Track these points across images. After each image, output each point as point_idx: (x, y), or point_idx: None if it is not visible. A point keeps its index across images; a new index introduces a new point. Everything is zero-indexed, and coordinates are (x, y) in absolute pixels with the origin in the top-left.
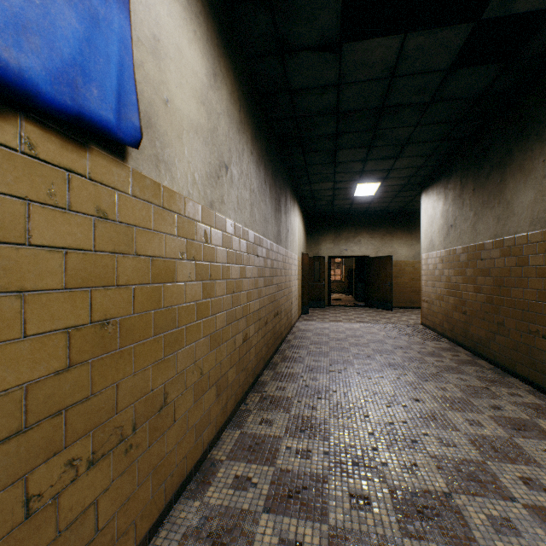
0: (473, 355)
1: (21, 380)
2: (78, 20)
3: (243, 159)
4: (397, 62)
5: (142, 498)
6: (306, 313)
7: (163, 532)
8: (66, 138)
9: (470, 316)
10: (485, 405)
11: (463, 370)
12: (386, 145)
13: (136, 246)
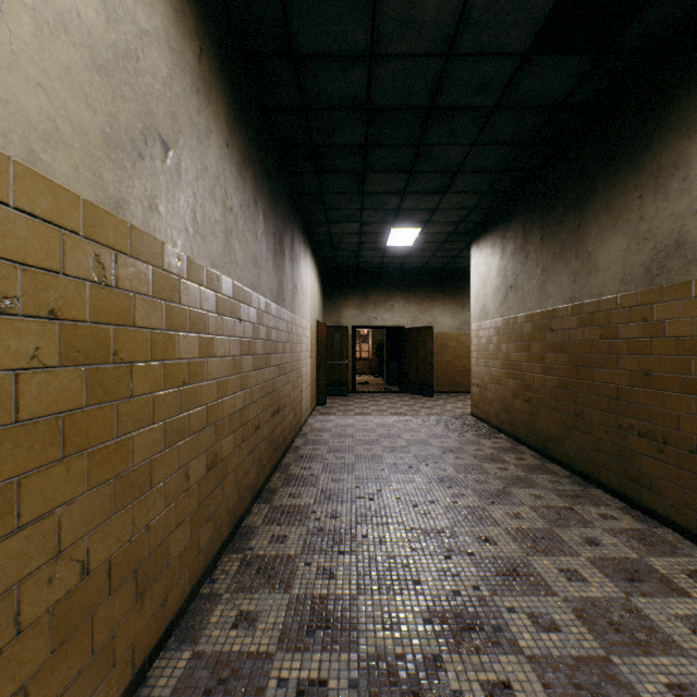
0: (540, 456)
1: None
2: None
3: (208, 148)
4: (457, 28)
5: None
6: (323, 404)
7: None
8: None
9: (537, 406)
10: (578, 540)
11: (535, 481)
12: (431, 171)
13: None
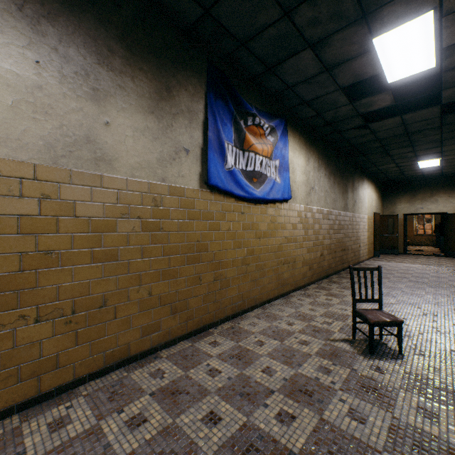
0: None
1: (276, 244)
2: (283, 182)
3: (320, 180)
4: (403, 122)
5: (290, 280)
6: (377, 256)
7: (294, 293)
8: (280, 203)
9: None
10: None
11: None
12: (424, 143)
13: (289, 221)
